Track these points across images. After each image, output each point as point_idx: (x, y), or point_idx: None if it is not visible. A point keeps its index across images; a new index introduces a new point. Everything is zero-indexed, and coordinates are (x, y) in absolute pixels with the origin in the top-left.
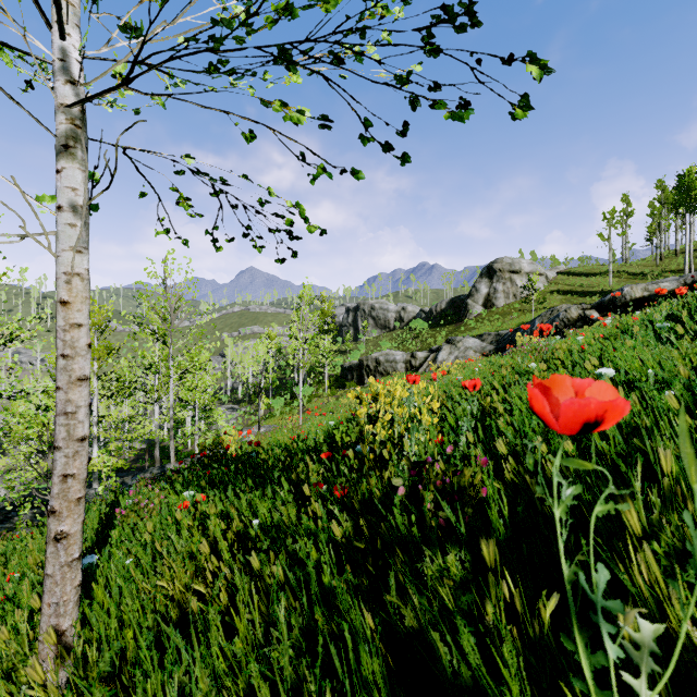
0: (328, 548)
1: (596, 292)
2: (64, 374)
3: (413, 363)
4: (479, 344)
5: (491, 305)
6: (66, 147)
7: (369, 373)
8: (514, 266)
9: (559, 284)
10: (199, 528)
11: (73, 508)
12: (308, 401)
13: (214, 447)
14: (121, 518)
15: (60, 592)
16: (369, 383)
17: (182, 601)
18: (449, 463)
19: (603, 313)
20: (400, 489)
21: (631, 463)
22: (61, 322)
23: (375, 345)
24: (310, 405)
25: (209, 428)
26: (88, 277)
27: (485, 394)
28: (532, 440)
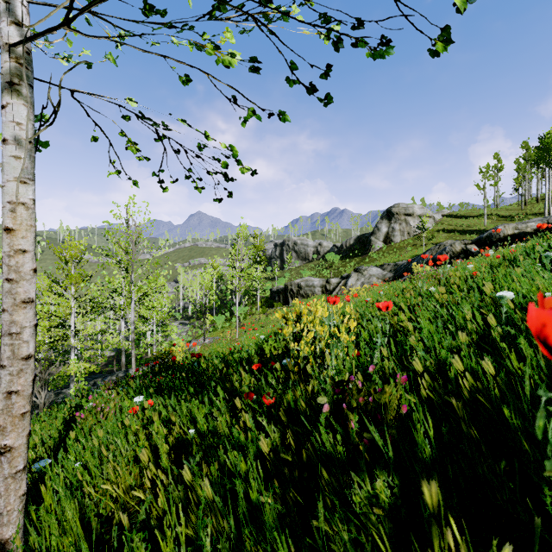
0: (256, 459)
1: (474, 231)
2: (9, 296)
3: (328, 287)
4: (381, 272)
5: (390, 241)
6: (11, 84)
7: (293, 295)
8: (408, 210)
9: (444, 225)
10: (146, 431)
11: (17, 422)
12: (244, 318)
13: (165, 356)
14: (81, 420)
15: (4, 503)
16: (293, 304)
17: (126, 502)
18: (364, 375)
19: (482, 247)
20: (325, 407)
21: (551, 384)
22: (6, 248)
23: (297, 273)
24: (246, 321)
25: (165, 339)
26: (34, 206)
27: (392, 314)
28: (444, 358)
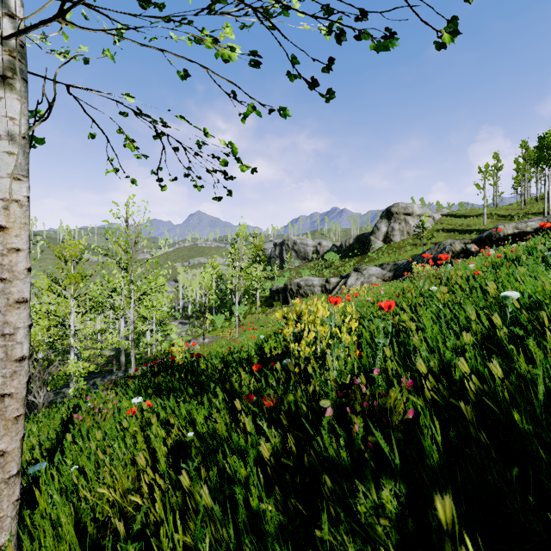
0: (257, 464)
1: (473, 230)
2: (2, 296)
3: (327, 287)
4: (380, 272)
5: (389, 241)
6: (4, 78)
7: (292, 294)
8: (408, 209)
9: (443, 224)
10: (144, 433)
11: (10, 426)
12: (244, 317)
13: (164, 356)
14: (78, 422)
15: None
16: (292, 303)
17: (123, 506)
18: (366, 376)
19: (481, 246)
20: (327, 411)
21: None
22: None
23: (296, 273)
24: (245, 321)
25: (165, 339)
26: (28, 204)
27: (393, 314)
28: (449, 359)
